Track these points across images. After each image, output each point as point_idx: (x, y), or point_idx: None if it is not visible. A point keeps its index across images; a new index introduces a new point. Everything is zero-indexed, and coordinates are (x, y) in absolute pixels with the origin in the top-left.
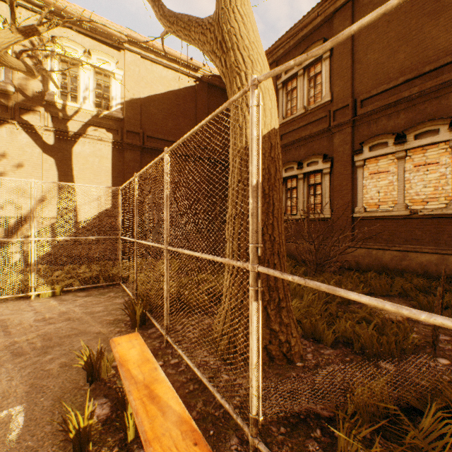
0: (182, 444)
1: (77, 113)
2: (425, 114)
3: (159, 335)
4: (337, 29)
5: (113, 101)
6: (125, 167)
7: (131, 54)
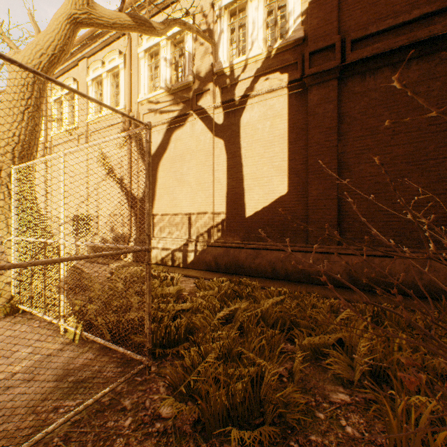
0: None
1: (245, 69)
2: None
3: None
4: None
5: (289, 19)
6: (307, 120)
7: None
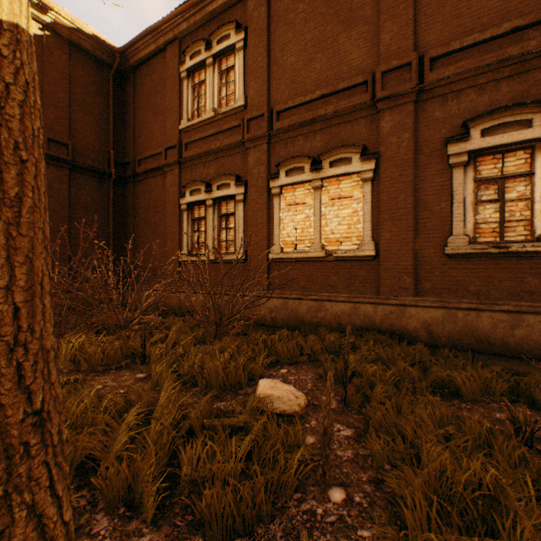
0: None
1: None
2: (340, 139)
3: None
4: (253, 14)
5: None
6: None
7: None
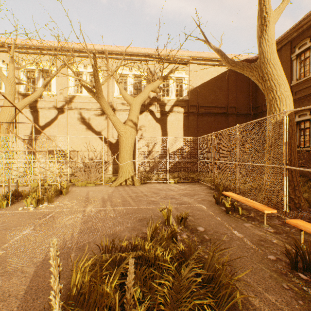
0: (264, 207)
1: (168, 101)
2: None
3: (232, 198)
4: None
5: (183, 91)
6: (189, 125)
7: (192, 65)
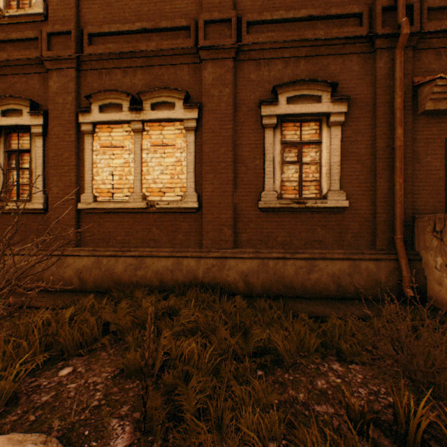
0: None
1: None
2: (163, 82)
3: None
4: None
5: None
6: None
7: None
